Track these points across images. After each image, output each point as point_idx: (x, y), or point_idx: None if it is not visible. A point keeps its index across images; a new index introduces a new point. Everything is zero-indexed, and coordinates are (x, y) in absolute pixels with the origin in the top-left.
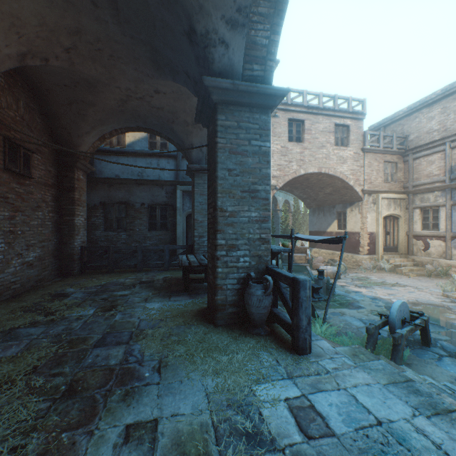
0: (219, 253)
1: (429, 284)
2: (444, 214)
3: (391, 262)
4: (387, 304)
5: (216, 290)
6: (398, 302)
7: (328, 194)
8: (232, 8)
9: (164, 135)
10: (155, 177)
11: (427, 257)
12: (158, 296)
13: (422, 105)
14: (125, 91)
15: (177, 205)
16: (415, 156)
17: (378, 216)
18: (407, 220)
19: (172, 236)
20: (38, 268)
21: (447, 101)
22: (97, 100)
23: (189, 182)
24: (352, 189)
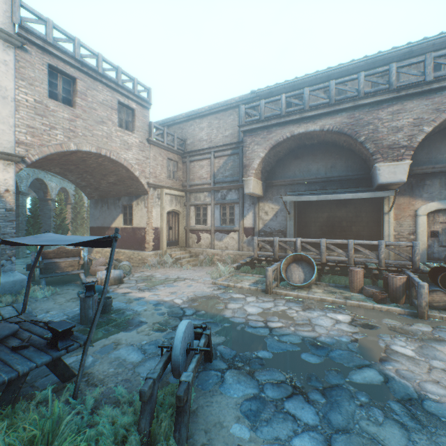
0: None
1: (202, 273)
2: (210, 211)
3: (174, 256)
4: (171, 308)
5: None
6: (183, 326)
7: (113, 183)
8: None
9: None
10: None
11: (200, 248)
12: None
13: (197, 116)
14: None
15: None
16: (192, 159)
17: (163, 212)
18: (186, 216)
19: None
20: None
21: (212, 118)
22: None
23: None
24: (138, 180)
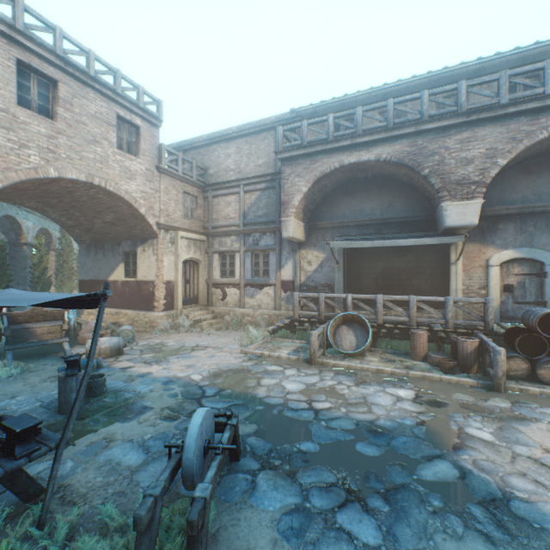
0: None
1: (228, 339)
2: (239, 260)
3: (192, 317)
4: (186, 387)
5: None
6: (199, 416)
7: (111, 223)
8: None
9: None
10: None
11: (226, 307)
12: None
13: (222, 139)
14: None
15: None
16: (215, 194)
17: (178, 260)
18: (207, 266)
19: None
20: None
21: (241, 142)
22: None
23: None
24: (145, 219)
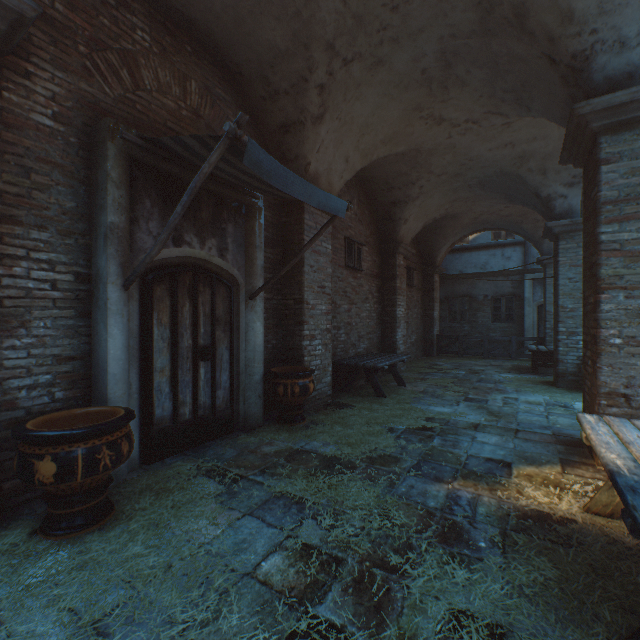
0: (560, 337)
1: None
2: None
3: None
4: None
5: (557, 362)
6: None
7: None
8: (567, 178)
9: (510, 230)
10: (499, 268)
11: None
12: (508, 372)
13: None
14: (478, 213)
15: (524, 295)
16: None
17: None
18: None
19: (518, 328)
20: (415, 347)
21: None
22: (455, 223)
23: (540, 269)
24: None
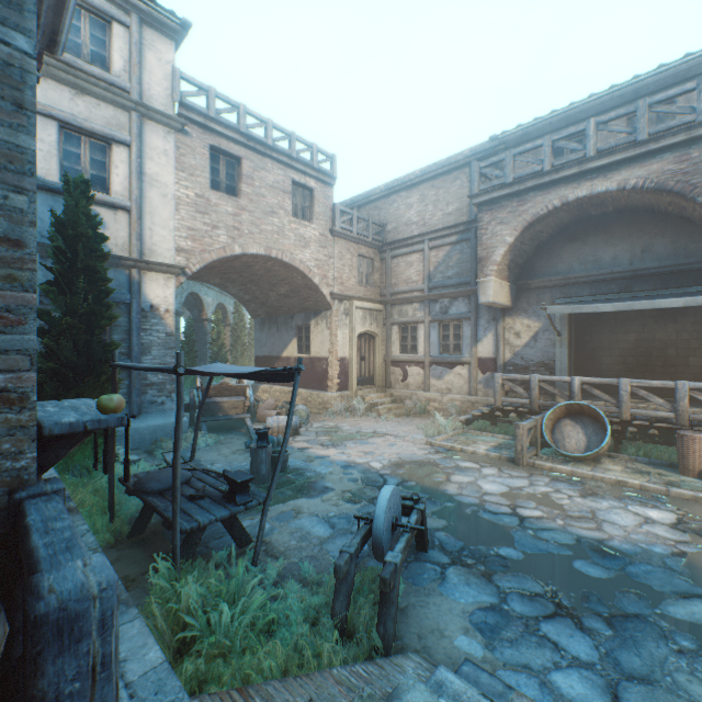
0: None
1: (410, 428)
2: (423, 332)
3: (368, 400)
4: (366, 474)
5: None
6: (387, 491)
7: (285, 295)
8: None
9: None
10: None
11: (407, 390)
12: None
13: (402, 187)
14: None
15: None
16: (394, 253)
17: (352, 334)
18: (385, 340)
19: None
20: None
21: (426, 187)
22: None
23: None
24: (318, 290)
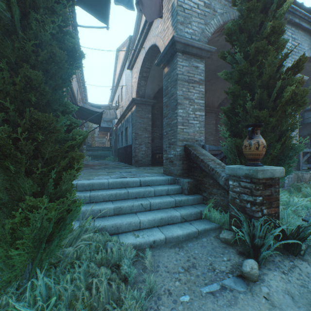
0: None
1: None
2: None
3: None
4: None
5: None
6: None
7: None
8: None
9: None
10: None
11: None
12: None
13: None
14: None
15: None
16: None
17: None
18: None
19: None
20: None
21: None
22: None
23: None
24: None
